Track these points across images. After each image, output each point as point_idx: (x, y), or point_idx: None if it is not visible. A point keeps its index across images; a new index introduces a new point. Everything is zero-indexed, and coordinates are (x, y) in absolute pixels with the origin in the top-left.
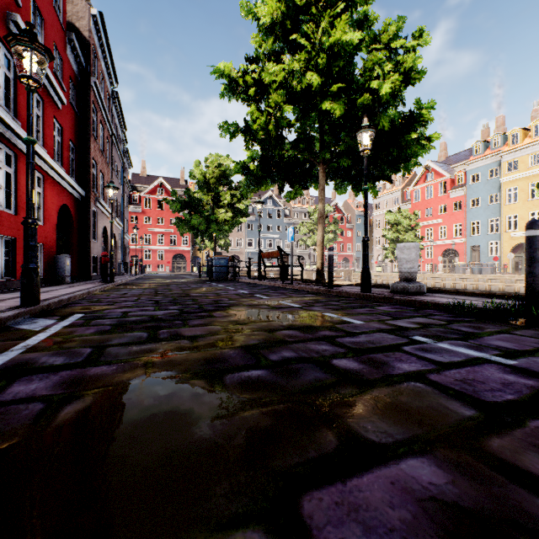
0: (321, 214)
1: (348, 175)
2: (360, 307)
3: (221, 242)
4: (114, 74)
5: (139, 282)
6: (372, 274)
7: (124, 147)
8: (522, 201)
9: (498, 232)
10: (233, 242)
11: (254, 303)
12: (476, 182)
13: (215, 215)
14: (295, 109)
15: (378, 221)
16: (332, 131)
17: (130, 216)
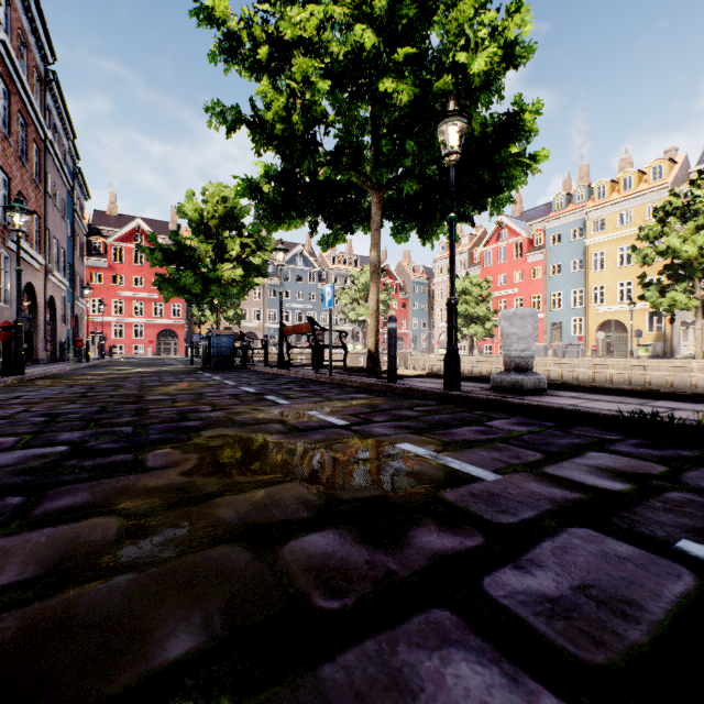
0: (375, 267)
1: (414, 210)
2: (460, 424)
3: (229, 314)
4: (49, 42)
5: (81, 373)
6: (434, 358)
7: (74, 166)
8: (610, 269)
9: (583, 306)
10: (248, 315)
11: (258, 418)
12: (557, 244)
13: (217, 272)
14: (335, 101)
15: (440, 289)
16: (392, 138)
17: (90, 273)
